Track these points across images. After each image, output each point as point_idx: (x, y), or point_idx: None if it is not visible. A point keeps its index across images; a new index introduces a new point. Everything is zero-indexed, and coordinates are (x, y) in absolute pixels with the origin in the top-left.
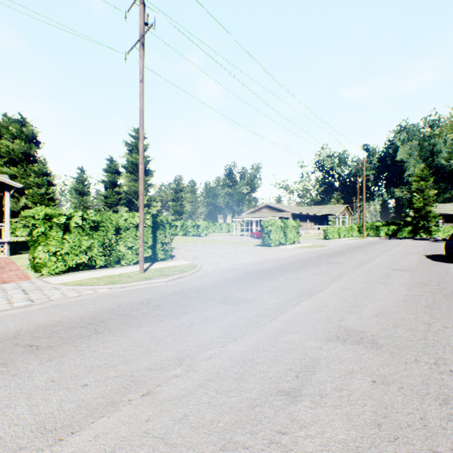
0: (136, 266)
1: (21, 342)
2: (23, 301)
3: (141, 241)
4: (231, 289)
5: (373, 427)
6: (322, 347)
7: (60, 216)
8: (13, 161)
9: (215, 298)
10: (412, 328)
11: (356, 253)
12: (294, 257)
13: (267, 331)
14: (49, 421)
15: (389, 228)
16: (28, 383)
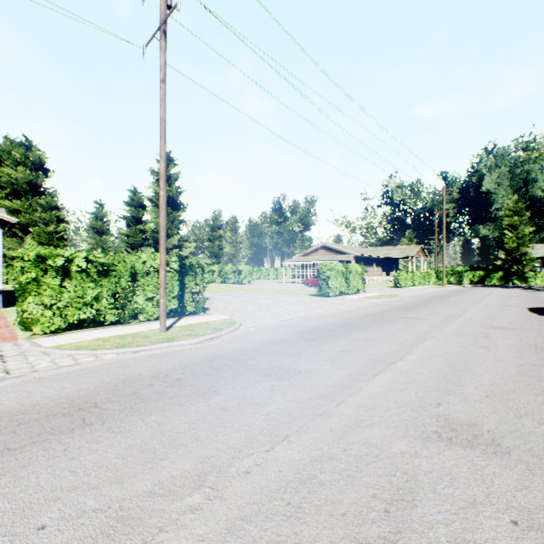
0: (157, 322)
1: None
2: None
3: (163, 289)
4: (280, 354)
5: None
6: (418, 452)
7: (57, 258)
8: (17, 193)
9: (258, 368)
10: None
11: (438, 305)
12: (360, 310)
13: (332, 423)
14: None
15: (475, 274)
16: None
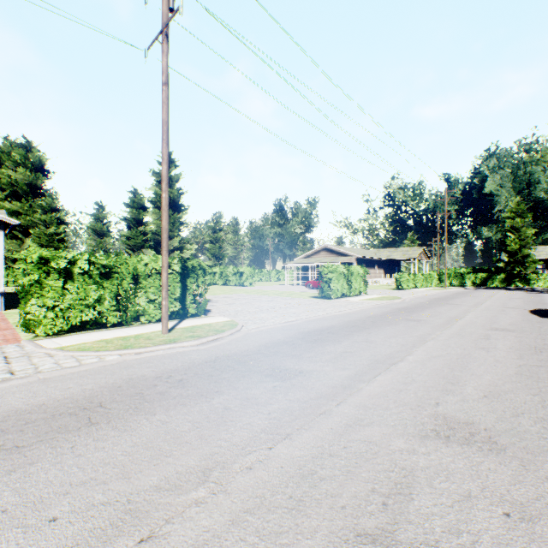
0: (159, 324)
1: None
2: (0, 373)
3: (165, 291)
4: (282, 356)
5: None
6: (416, 449)
7: (59, 260)
8: (16, 195)
9: (260, 369)
10: (541, 418)
11: (439, 307)
12: (362, 312)
13: (333, 422)
14: None
15: (477, 276)
16: None
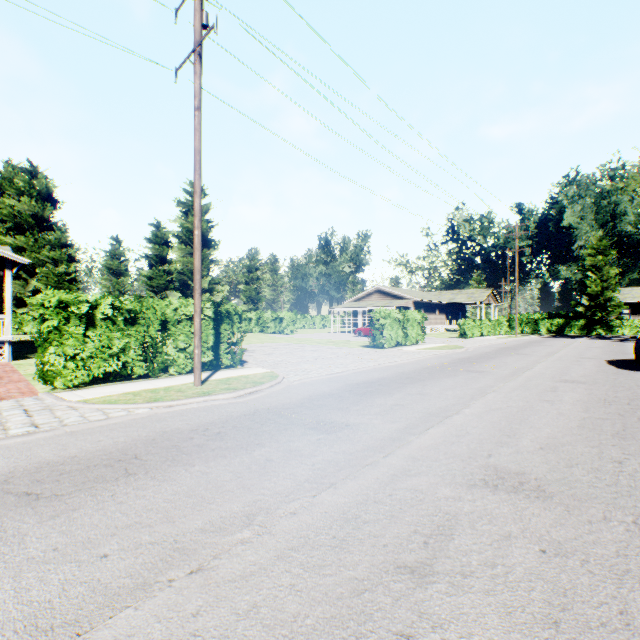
0: (190, 376)
1: (14, 489)
2: (24, 426)
3: (198, 339)
4: (327, 409)
5: (547, 626)
6: (462, 497)
7: (81, 304)
8: (20, 228)
9: (304, 422)
10: (595, 468)
11: (506, 357)
12: (418, 363)
13: (379, 472)
14: (43, 615)
15: (553, 323)
16: (18, 554)
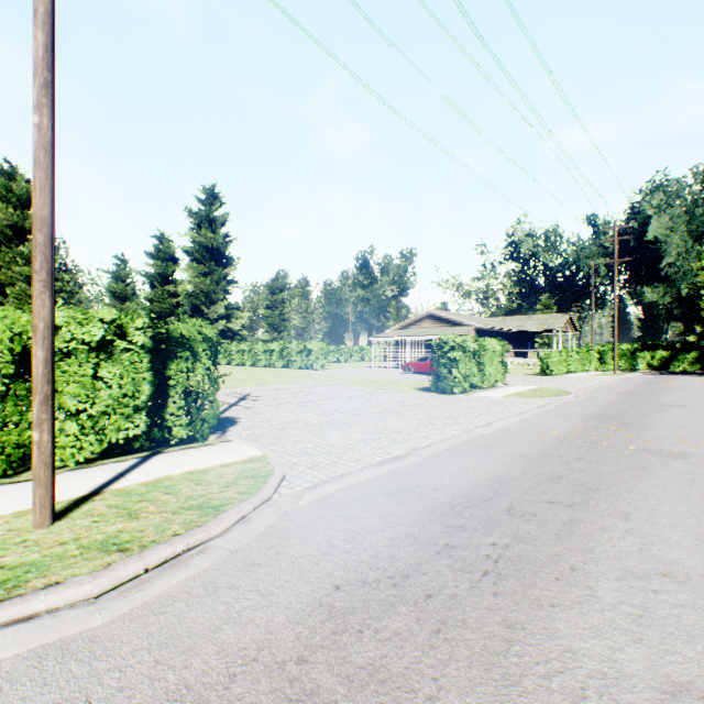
0: (80, 474)
1: None
2: None
3: (39, 403)
4: None
5: None
6: None
7: None
8: None
9: None
10: None
11: (663, 412)
12: (532, 427)
13: None
14: None
15: (654, 356)
16: None
